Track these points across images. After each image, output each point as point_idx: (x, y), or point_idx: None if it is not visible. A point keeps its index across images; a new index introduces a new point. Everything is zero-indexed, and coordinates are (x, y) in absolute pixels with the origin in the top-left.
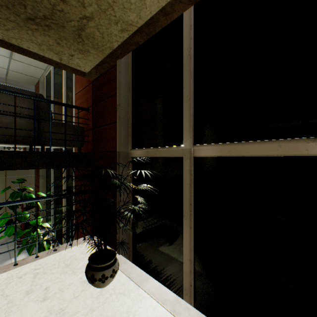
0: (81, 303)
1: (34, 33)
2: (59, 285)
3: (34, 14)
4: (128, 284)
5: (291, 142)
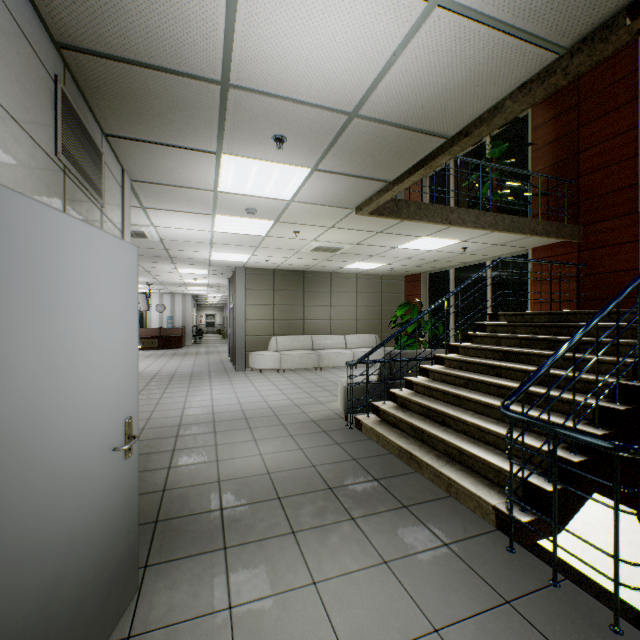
0: None
1: None
2: (610, 526)
3: None
4: None
5: None
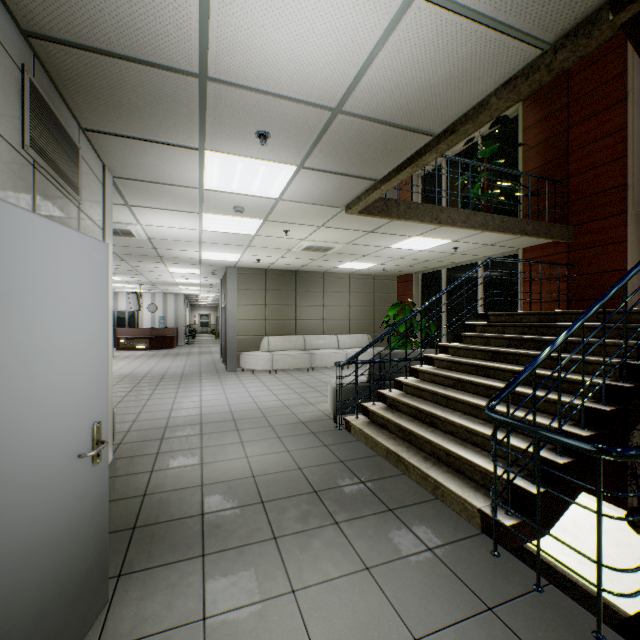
0: (639, 543)
1: None
2: None
3: None
4: None
5: None
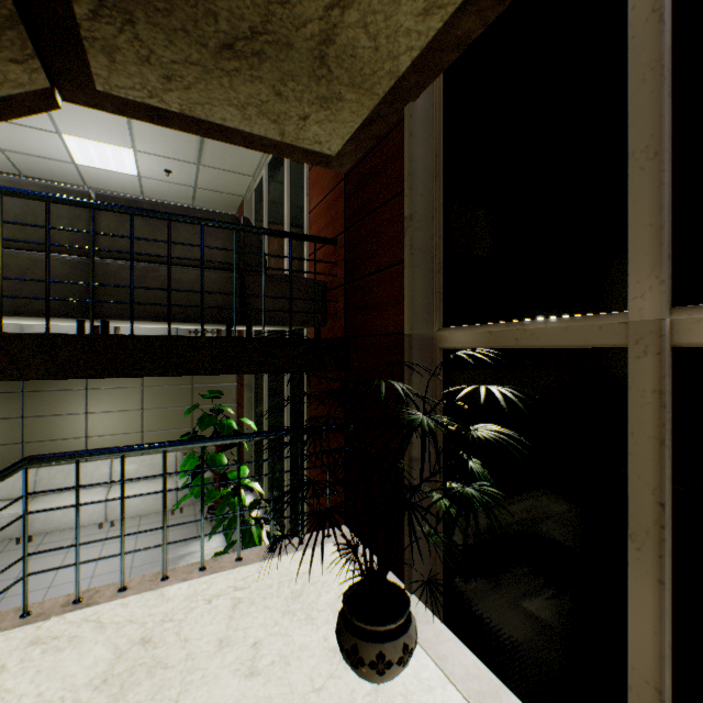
0: None
1: (234, 82)
2: (279, 644)
3: (232, 30)
4: (442, 693)
5: None
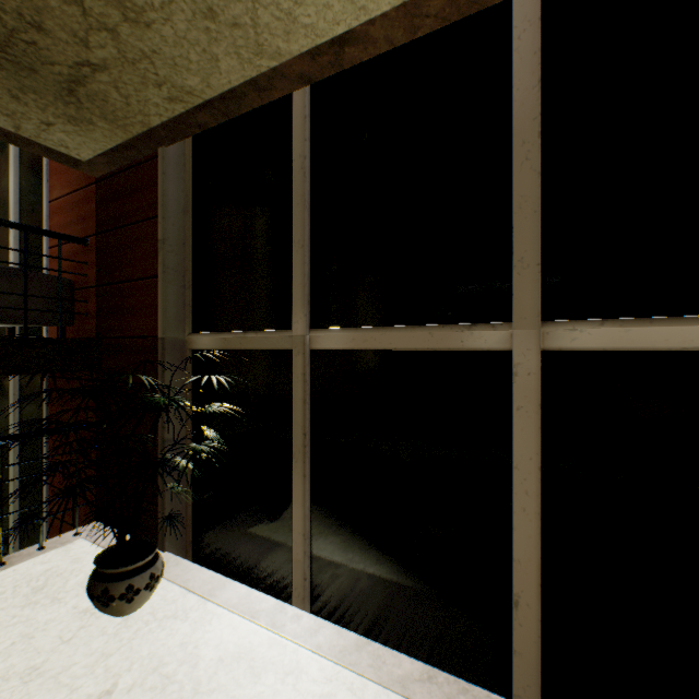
0: (80, 649)
1: None
2: (21, 628)
3: None
4: (183, 600)
5: (445, 330)
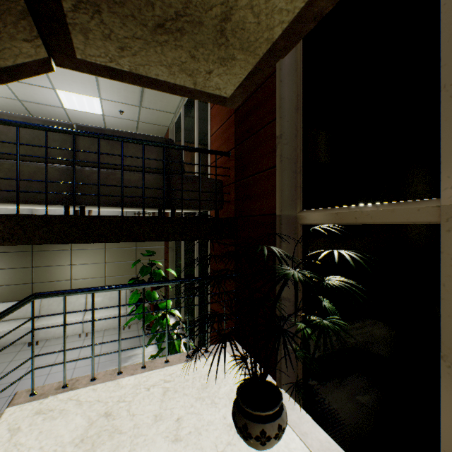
0: None
1: (164, 50)
2: (194, 420)
3: (163, 15)
4: None
5: None
